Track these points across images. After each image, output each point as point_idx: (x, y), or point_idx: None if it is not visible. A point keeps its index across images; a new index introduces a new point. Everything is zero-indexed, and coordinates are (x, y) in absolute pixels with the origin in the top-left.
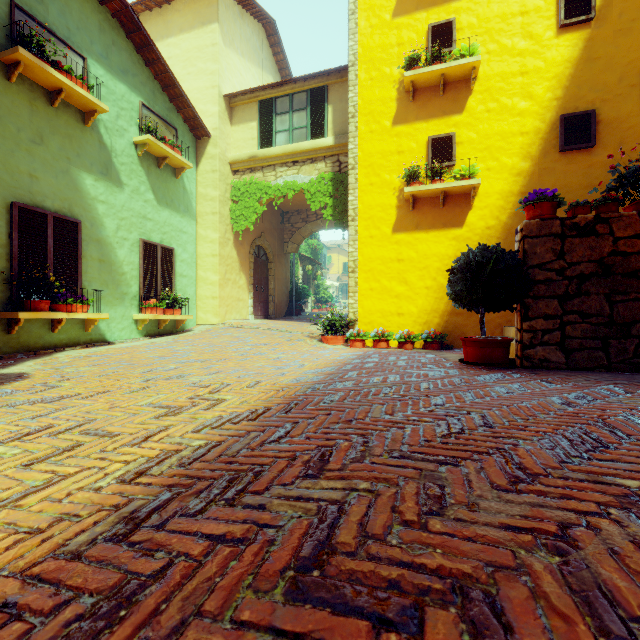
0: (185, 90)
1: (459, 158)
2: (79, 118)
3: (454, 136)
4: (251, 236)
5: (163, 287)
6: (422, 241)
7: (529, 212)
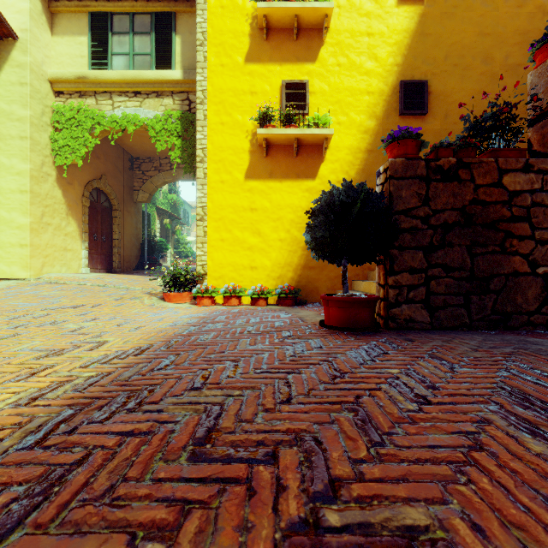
0: None
1: (312, 108)
2: None
3: (307, 84)
4: (86, 176)
5: None
6: (276, 190)
7: (393, 151)
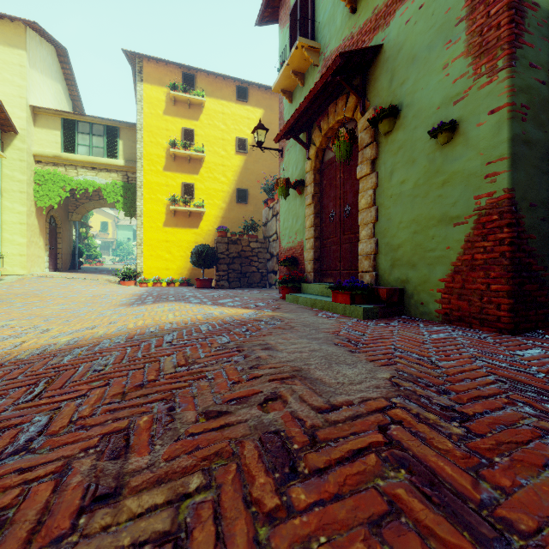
0: None
1: (197, 196)
2: None
3: (194, 185)
4: (47, 208)
5: None
6: (179, 233)
7: (219, 233)
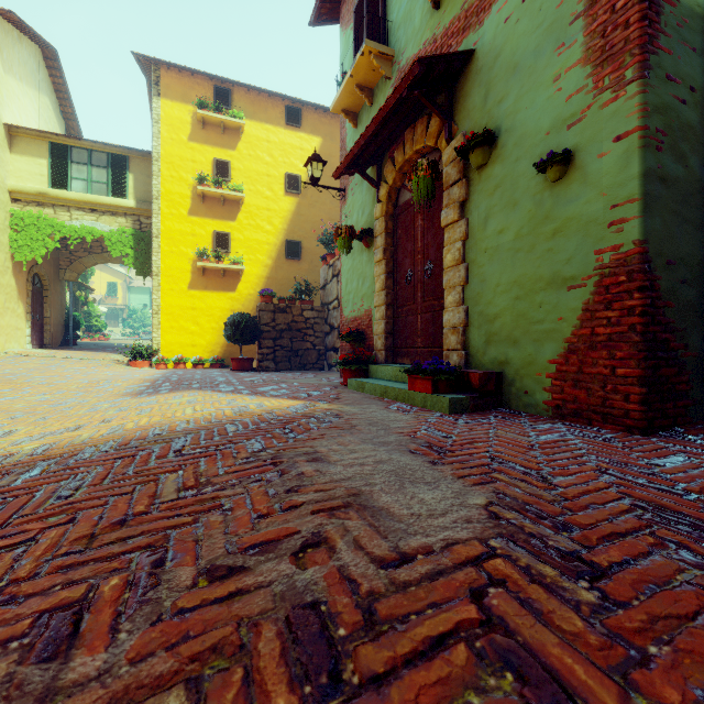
0: None
1: (233, 249)
2: None
3: (230, 235)
4: (29, 263)
5: None
6: (209, 297)
7: (262, 298)
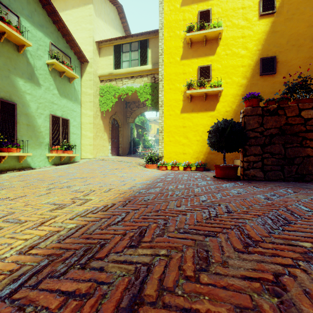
0: (75, 38)
1: (213, 77)
2: (15, 48)
3: (210, 66)
4: (110, 114)
5: (63, 139)
6: (195, 117)
7: (246, 103)
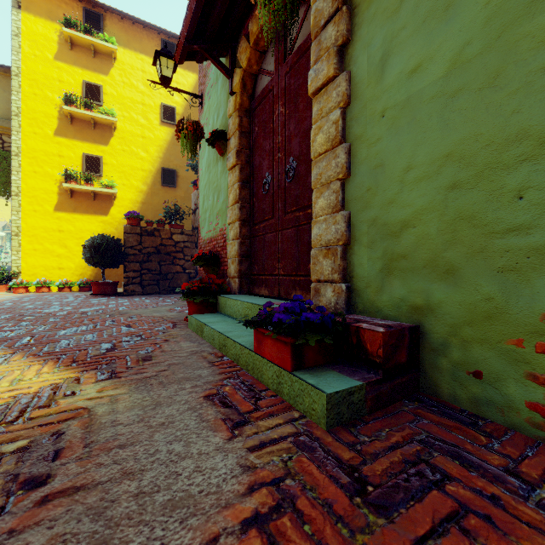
0: None
1: (105, 173)
2: None
3: (102, 158)
4: None
5: None
6: (79, 220)
7: (128, 221)
